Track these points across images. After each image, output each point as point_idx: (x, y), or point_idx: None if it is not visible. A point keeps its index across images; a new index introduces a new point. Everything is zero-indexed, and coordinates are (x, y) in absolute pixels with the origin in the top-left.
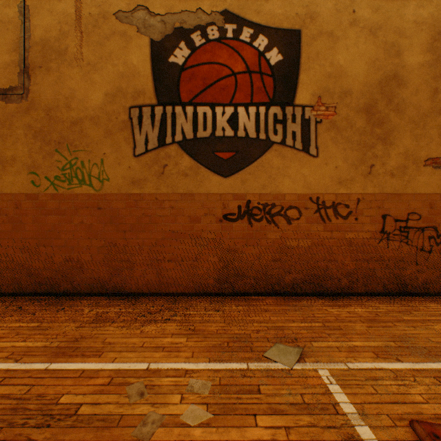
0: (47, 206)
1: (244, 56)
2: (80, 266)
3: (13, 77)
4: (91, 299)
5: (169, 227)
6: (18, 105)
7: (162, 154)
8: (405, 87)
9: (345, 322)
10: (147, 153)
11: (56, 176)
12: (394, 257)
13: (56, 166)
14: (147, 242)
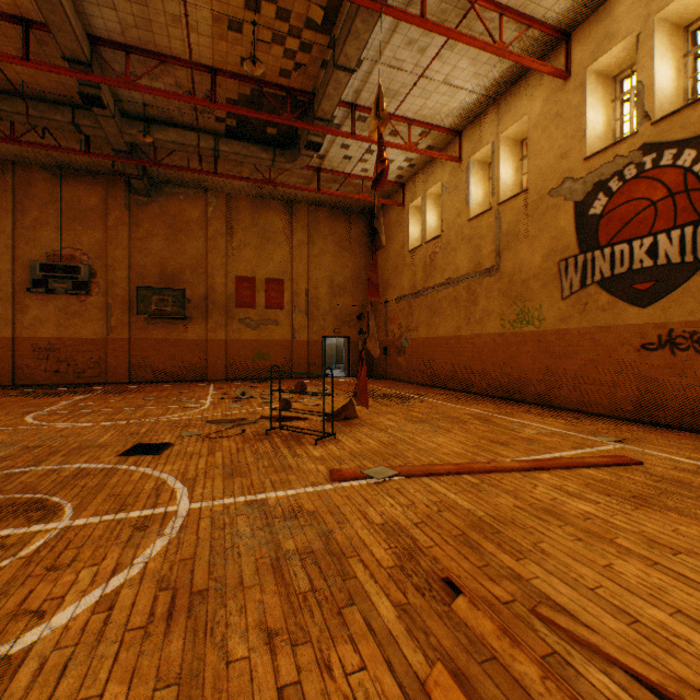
0: (508, 340)
1: (664, 181)
2: (526, 382)
3: (492, 260)
4: (531, 406)
5: (588, 356)
6: (494, 277)
7: (583, 294)
8: None
9: None
10: (570, 295)
11: (513, 320)
12: None
13: (513, 313)
14: (571, 367)
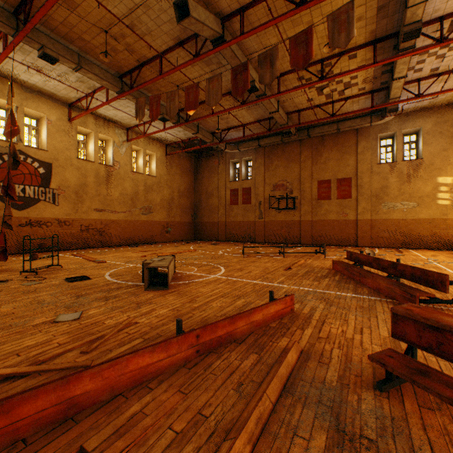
0: None
1: (29, 168)
2: None
3: None
4: None
5: None
6: None
7: None
8: (89, 187)
9: (66, 252)
10: None
11: None
12: (85, 237)
13: None
14: None
